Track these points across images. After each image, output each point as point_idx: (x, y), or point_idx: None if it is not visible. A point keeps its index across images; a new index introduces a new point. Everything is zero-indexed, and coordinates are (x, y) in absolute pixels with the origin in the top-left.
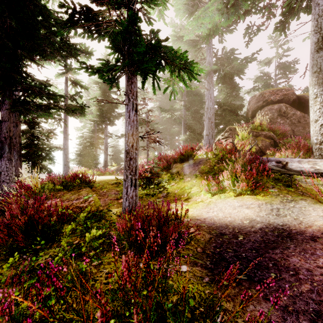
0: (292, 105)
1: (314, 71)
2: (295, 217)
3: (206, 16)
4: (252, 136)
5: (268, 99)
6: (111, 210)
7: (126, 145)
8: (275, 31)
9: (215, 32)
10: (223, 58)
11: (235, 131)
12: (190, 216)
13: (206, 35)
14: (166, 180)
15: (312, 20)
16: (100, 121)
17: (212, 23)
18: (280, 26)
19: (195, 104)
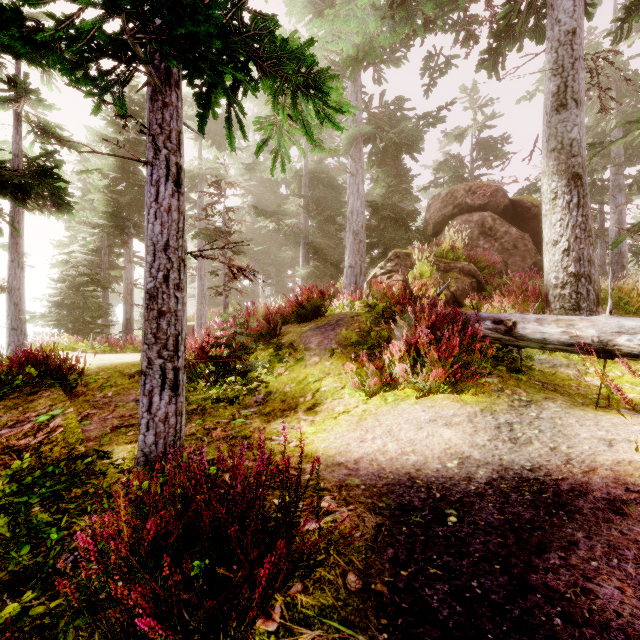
0: (504, 216)
1: (551, 148)
2: (552, 445)
3: (351, 17)
4: (437, 269)
5: (462, 202)
6: (108, 453)
7: (148, 276)
8: (481, 68)
9: (368, 54)
10: (383, 114)
11: (407, 260)
12: (321, 455)
13: (351, 59)
14: (266, 364)
15: (548, 52)
16: (113, 228)
17: (362, 35)
18: (489, 59)
19: (326, 205)
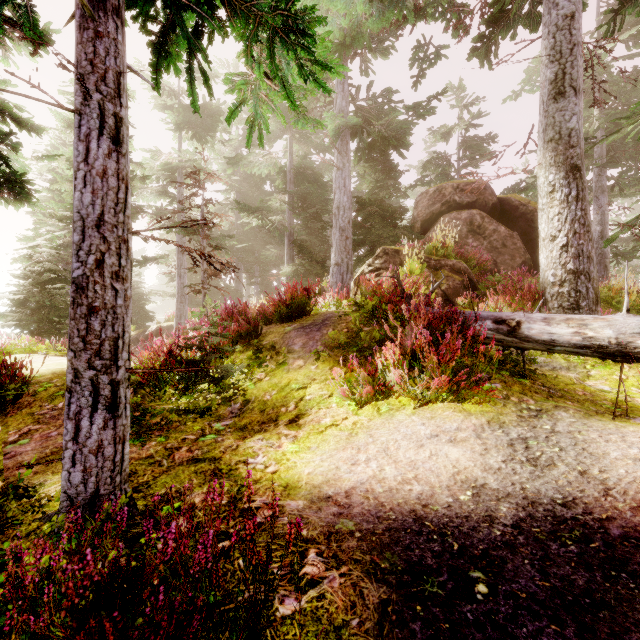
0: (492, 214)
1: (548, 138)
2: (581, 468)
3: None
4: (427, 267)
5: (450, 199)
6: (29, 491)
7: (74, 260)
8: (473, 56)
9: (355, 39)
10: (370, 107)
11: (396, 257)
12: (305, 486)
13: (337, 44)
14: (244, 368)
15: (544, 38)
16: None
17: (349, 18)
18: (482, 47)
19: (311, 202)
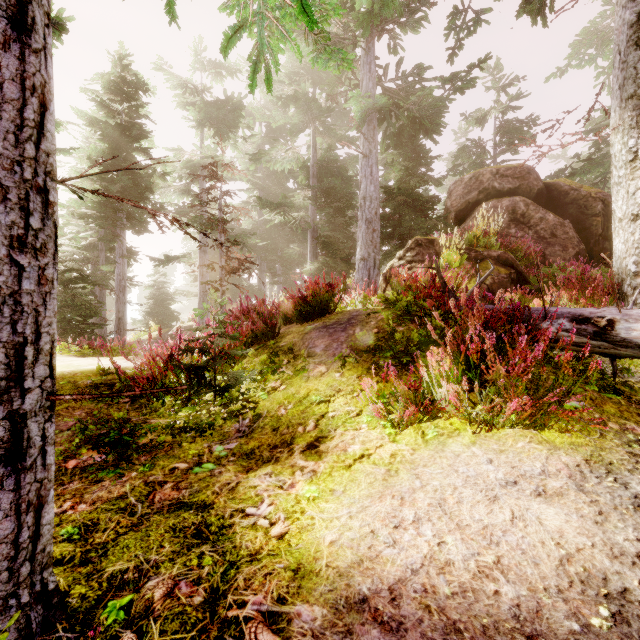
0: (537, 201)
1: (628, 94)
2: None
3: None
4: (467, 259)
5: (489, 186)
6: None
7: None
8: (524, 12)
9: (384, 6)
10: (399, 88)
11: (431, 248)
12: (325, 571)
13: (364, 13)
14: (256, 375)
15: None
16: (103, 220)
17: None
18: None
19: (335, 196)
